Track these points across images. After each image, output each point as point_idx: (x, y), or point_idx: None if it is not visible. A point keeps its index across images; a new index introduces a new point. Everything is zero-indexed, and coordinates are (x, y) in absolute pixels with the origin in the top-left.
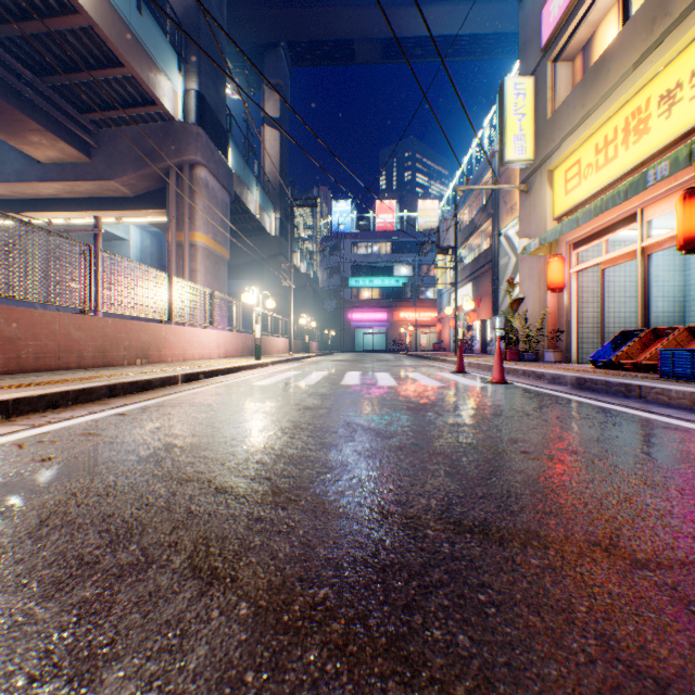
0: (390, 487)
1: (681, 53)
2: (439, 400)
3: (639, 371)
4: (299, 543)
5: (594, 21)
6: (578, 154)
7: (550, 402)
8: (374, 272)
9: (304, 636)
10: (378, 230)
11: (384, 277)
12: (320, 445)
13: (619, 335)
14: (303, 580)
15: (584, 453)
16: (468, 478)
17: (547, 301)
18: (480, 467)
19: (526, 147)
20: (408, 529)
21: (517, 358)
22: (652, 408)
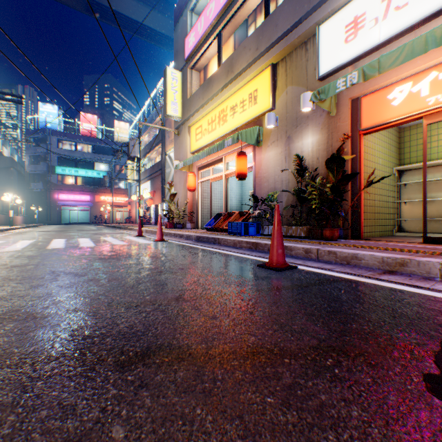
0: (82, 298)
1: (237, 92)
2: (123, 252)
3: (223, 232)
4: (15, 334)
5: (208, 58)
6: (201, 122)
7: (182, 248)
8: (79, 164)
9: (23, 364)
10: (83, 134)
11: (89, 169)
12: (30, 287)
13: (217, 215)
14: (20, 347)
15: (187, 268)
16: (129, 287)
17: (188, 196)
18: (137, 281)
19: (178, 110)
20: (90, 313)
21: (174, 227)
22: (221, 248)
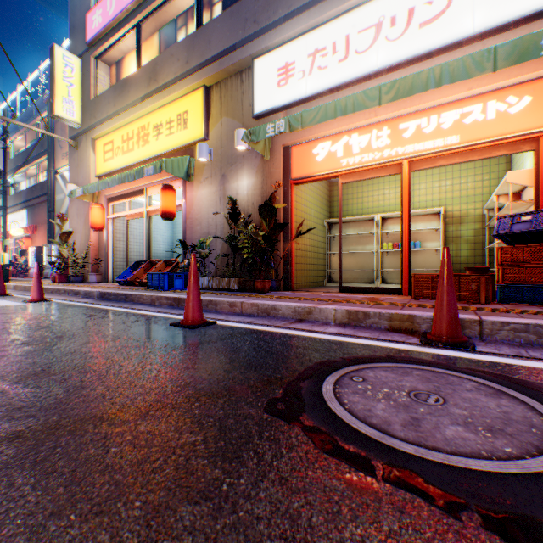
0: None
1: (164, 108)
2: None
3: (143, 286)
4: None
5: (124, 52)
6: (113, 137)
7: (73, 310)
8: None
9: None
10: None
11: None
12: None
13: (136, 263)
14: None
15: (69, 336)
16: None
17: (93, 236)
18: None
19: (76, 111)
20: None
21: (68, 280)
22: (134, 306)
